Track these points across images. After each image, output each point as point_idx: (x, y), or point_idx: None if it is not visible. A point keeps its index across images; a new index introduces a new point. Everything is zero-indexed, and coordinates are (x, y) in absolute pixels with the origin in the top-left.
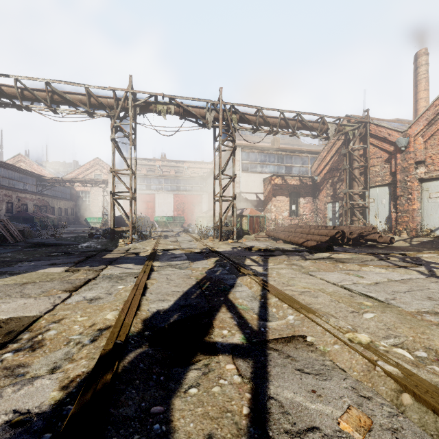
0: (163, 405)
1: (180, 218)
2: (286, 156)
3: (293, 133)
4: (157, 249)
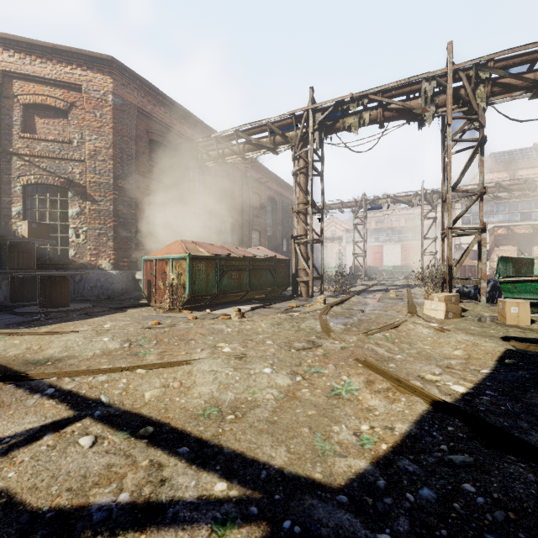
0: (371, 292)
1: (406, 267)
2: (521, 202)
3: (495, 197)
4: (377, 283)
